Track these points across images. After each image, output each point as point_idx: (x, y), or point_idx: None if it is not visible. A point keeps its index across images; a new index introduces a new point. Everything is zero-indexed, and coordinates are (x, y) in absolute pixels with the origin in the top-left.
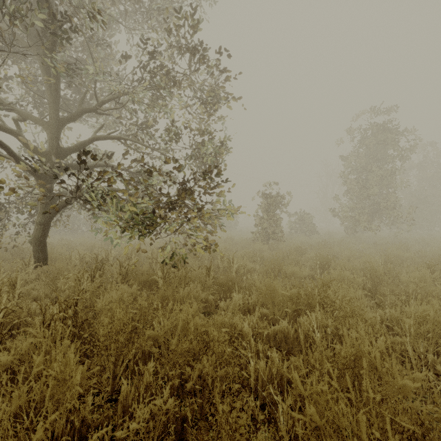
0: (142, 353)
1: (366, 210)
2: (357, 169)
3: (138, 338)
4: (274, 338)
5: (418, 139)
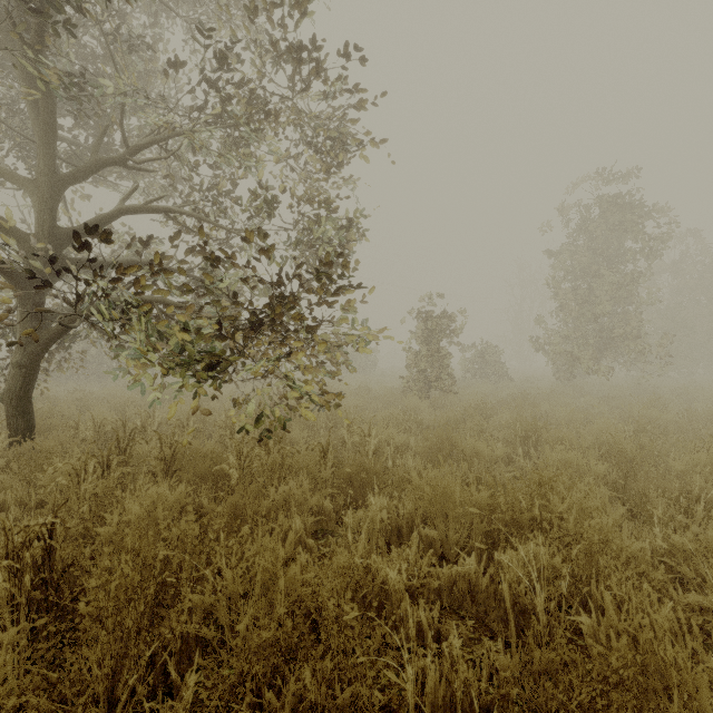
0: (182, 638)
1: (591, 341)
2: (576, 273)
3: (179, 598)
4: (450, 591)
5: (675, 223)
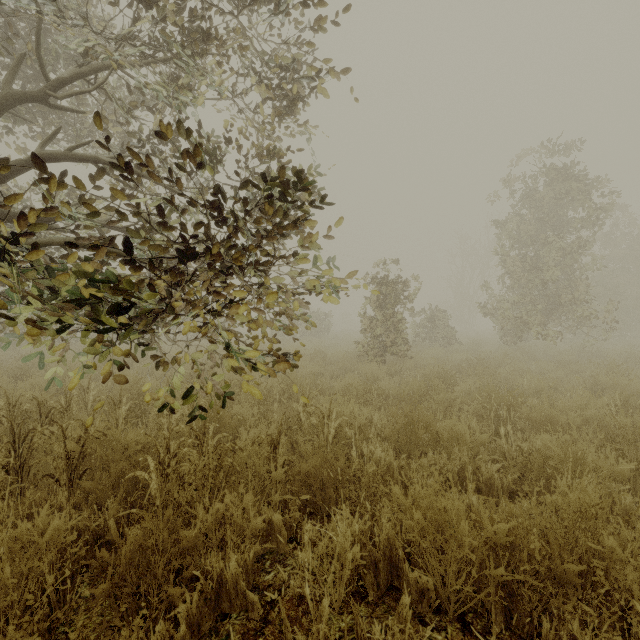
0: None
1: (539, 306)
2: (523, 241)
3: None
4: None
5: (618, 193)
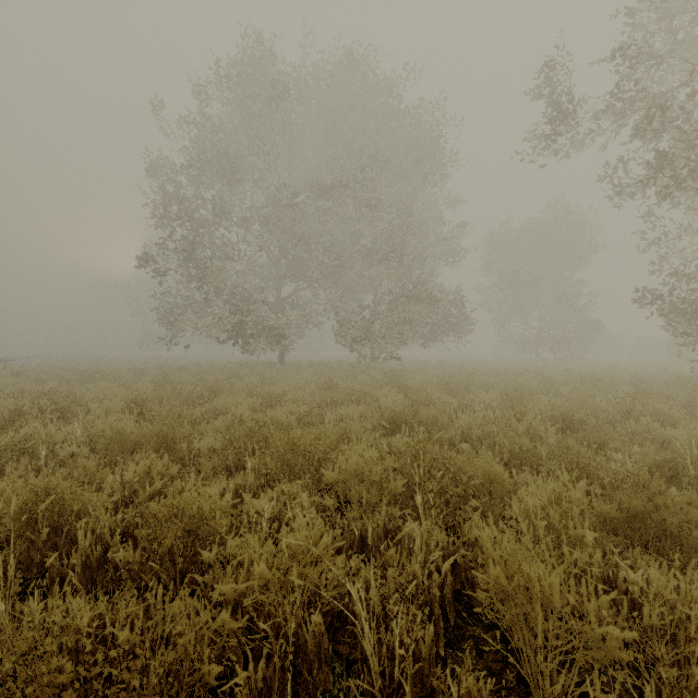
0: None
1: None
2: None
3: None
4: None
5: None
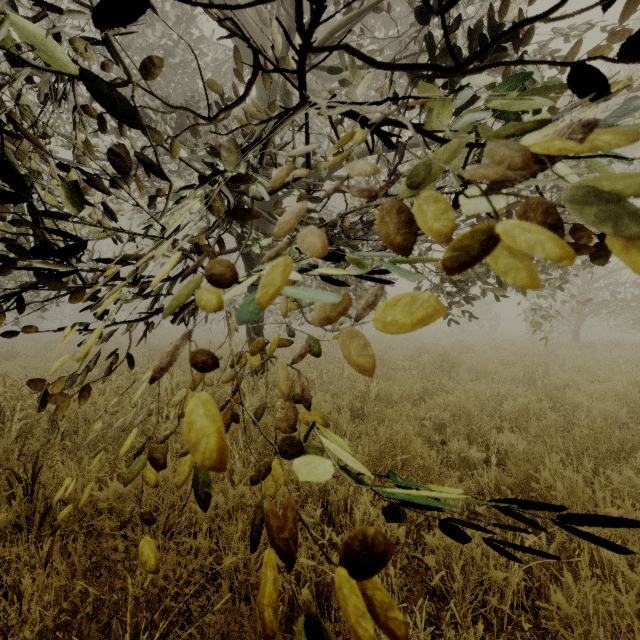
0: None
1: None
2: None
3: None
4: None
5: None
